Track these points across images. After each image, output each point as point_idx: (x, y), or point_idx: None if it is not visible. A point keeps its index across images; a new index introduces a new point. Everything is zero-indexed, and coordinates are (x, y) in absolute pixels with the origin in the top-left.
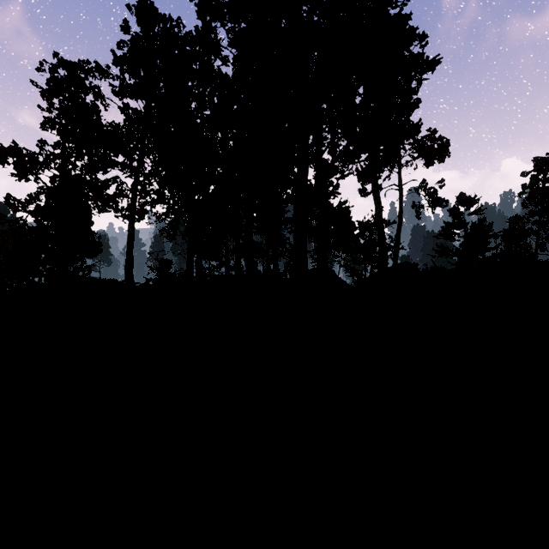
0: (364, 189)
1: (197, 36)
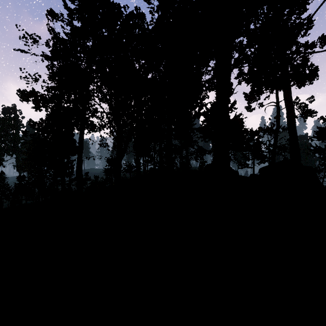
0: (250, 106)
1: None
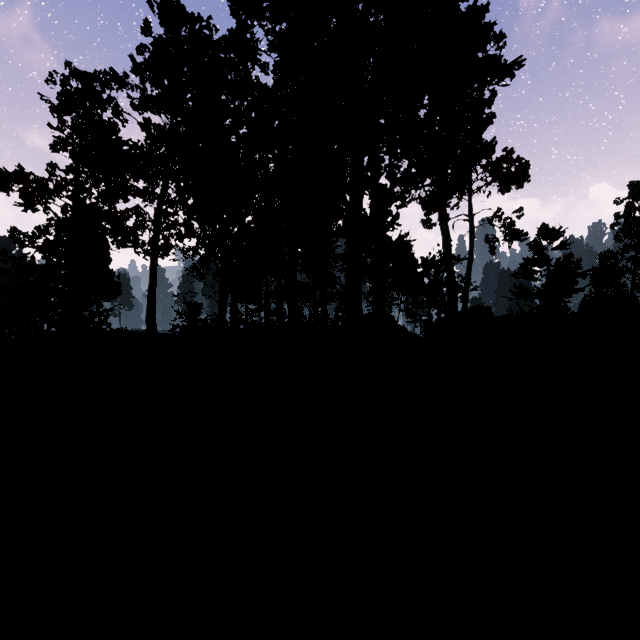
0: (429, 219)
1: (230, 36)
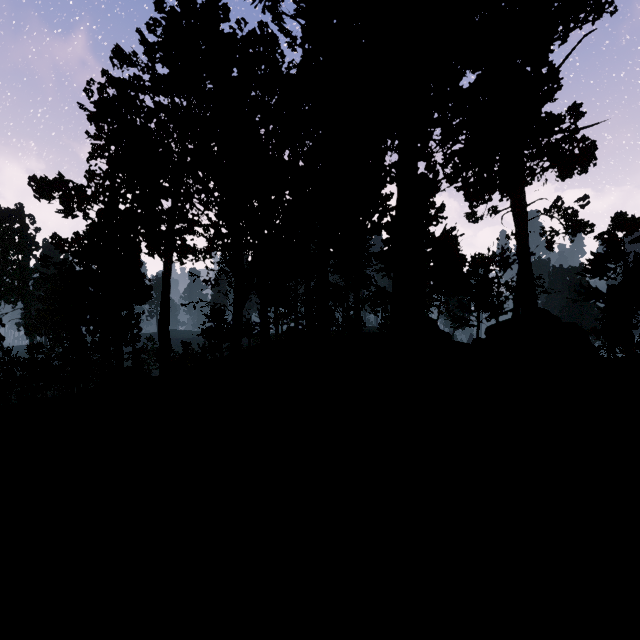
0: (474, 212)
1: None
